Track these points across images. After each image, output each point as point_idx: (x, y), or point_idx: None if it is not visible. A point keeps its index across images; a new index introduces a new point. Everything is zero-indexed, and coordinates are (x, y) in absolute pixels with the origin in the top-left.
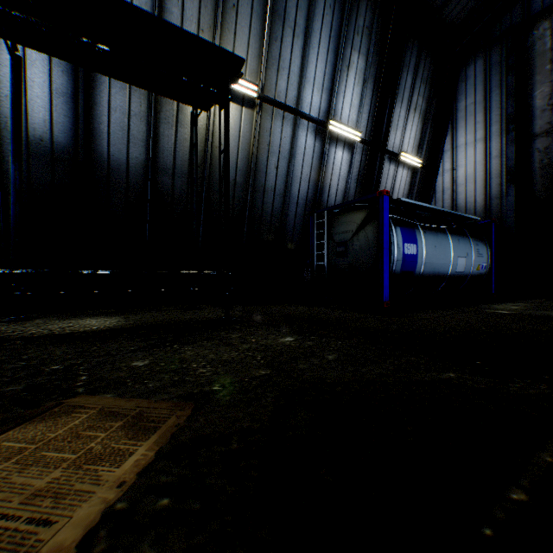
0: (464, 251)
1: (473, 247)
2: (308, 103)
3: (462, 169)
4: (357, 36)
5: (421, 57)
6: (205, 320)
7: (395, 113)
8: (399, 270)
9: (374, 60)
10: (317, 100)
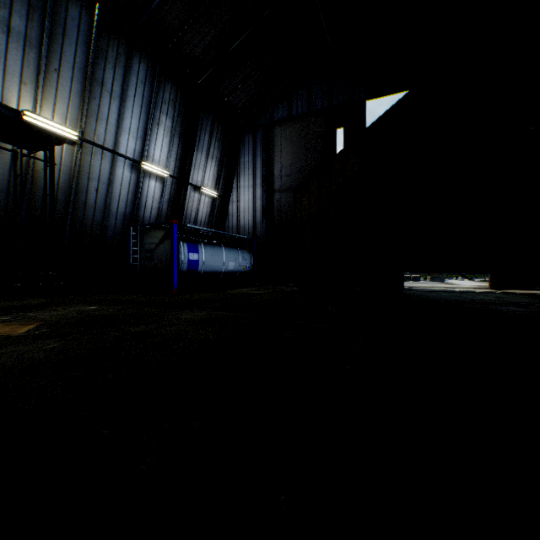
0: (234, 257)
1: (240, 255)
2: (125, 145)
3: (243, 202)
4: (165, 105)
5: (215, 124)
6: (34, 304)
7: (197, 159)
8: (186, 269)
9: (179, 122)
10: (133, 144)
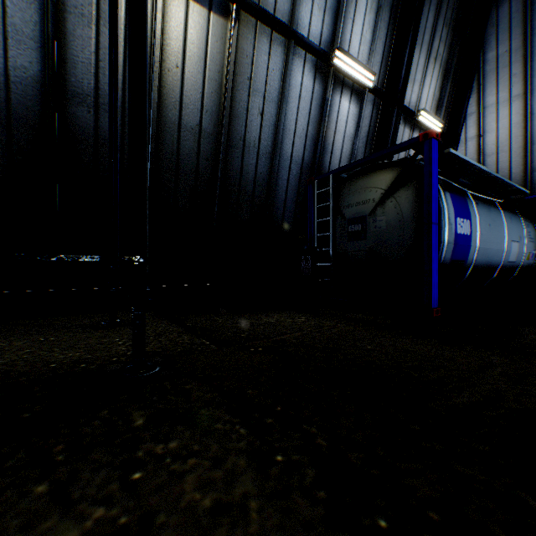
0: (516, 233)
1: (524, 229)
2: (306, 25)
3: (492, 135)
4: None
5: None
6: (90, 369)
7: (413, 60)
8: (449, 257)
9: None
10: (318, 23)
